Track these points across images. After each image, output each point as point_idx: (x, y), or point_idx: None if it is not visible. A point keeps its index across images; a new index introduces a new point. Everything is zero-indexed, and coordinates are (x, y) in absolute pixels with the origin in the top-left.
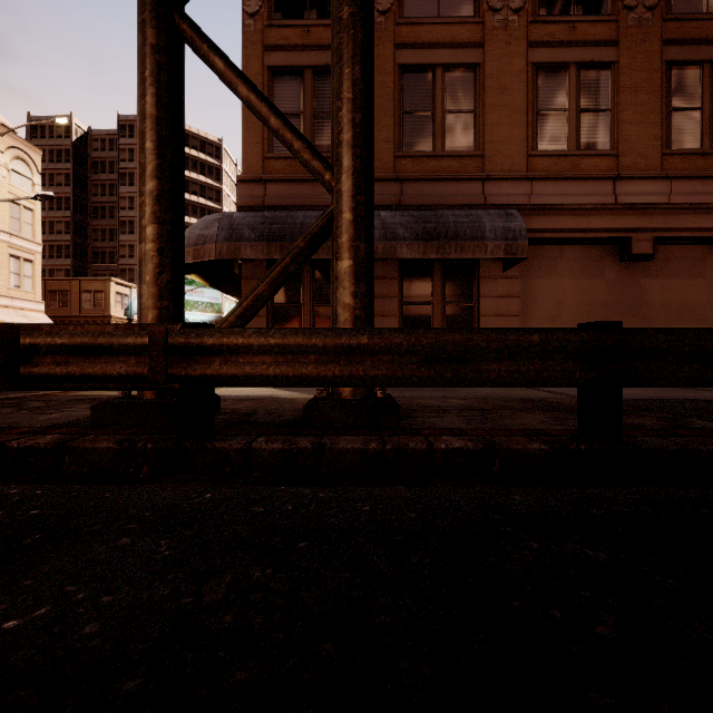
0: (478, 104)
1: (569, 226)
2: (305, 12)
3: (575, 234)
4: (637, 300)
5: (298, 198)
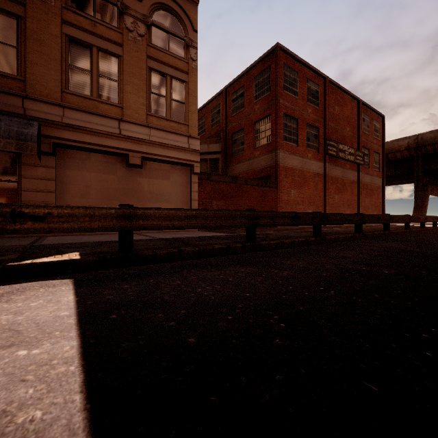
0: (20, 44)
1: (91, 141)
2: None
3: (95, 147)
4: (136, 188)
5: None
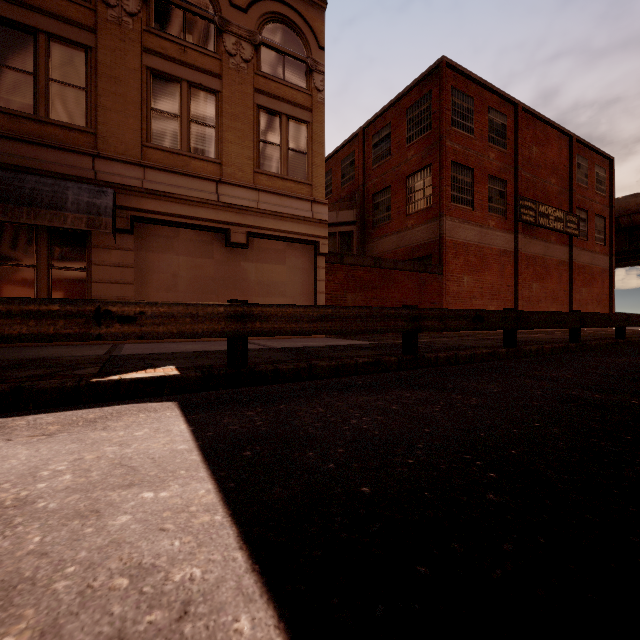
0: (90, 84)
1: (180, 213)
2: None
3: (185, 220)
4: (239, 277)
5: None
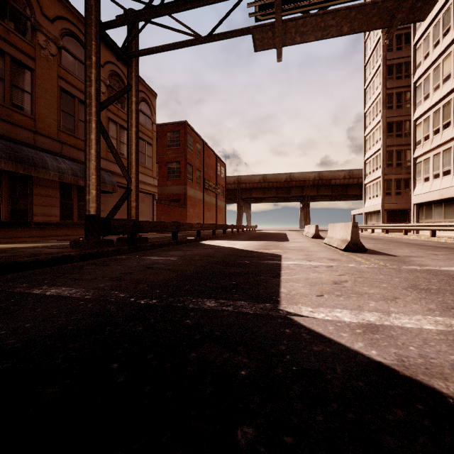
0: None
1: (118, 181)
2: (6, 20)
3: (119, 184)
4: None
5: (3, 131)
